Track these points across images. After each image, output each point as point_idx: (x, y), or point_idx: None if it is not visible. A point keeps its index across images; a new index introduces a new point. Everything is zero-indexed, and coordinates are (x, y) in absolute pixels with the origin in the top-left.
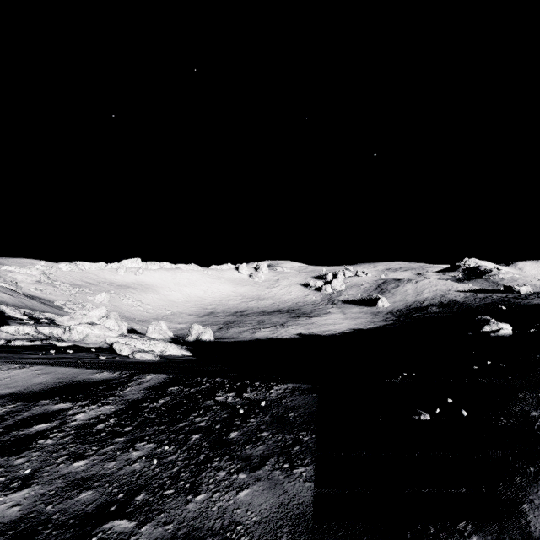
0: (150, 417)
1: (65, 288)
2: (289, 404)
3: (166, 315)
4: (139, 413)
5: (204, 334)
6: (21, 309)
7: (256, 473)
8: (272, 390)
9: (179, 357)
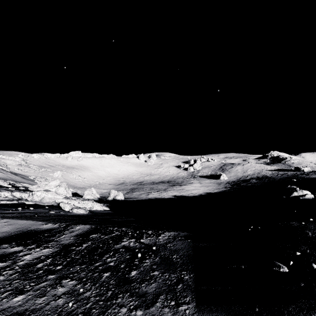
0: (76, 257)
1: (35, 168)
2: (172, 248)
3: (96, 184)
4: (68, 254)
5: (118, 196)
6: (8, 181)
7: (150, 310)
8: (160, 236)
9: (101, 211)
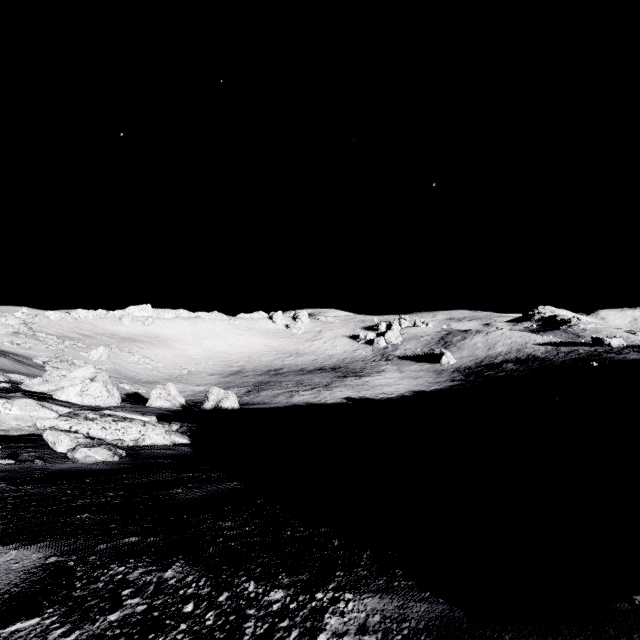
0: None
1: (51, 341)
2: None
3: (182, 374)
4: None
5: (225, 400)
6: None
7: None
8: (320, 636)
9: (163, 449)
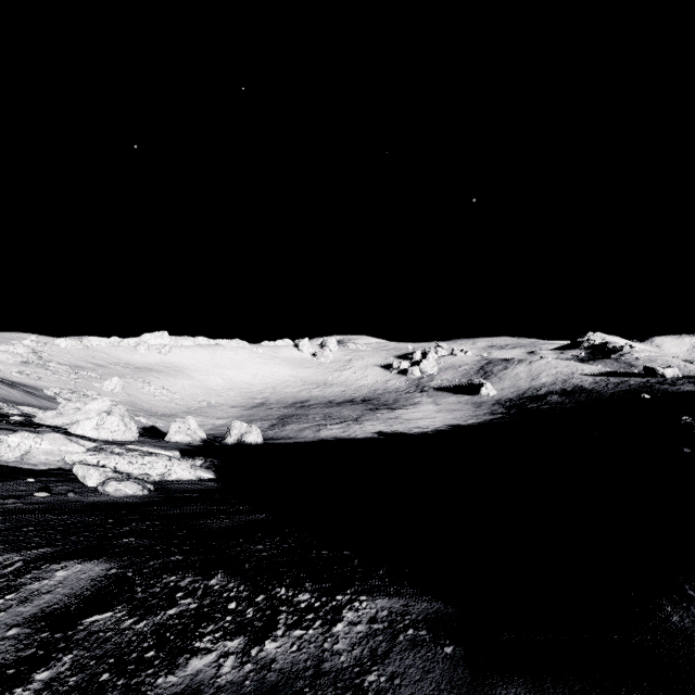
0: None
1: (62, 371)
2: None
3: (201, 407)
4: None
5: (249, 435)
6: None
7: None
8: (339, 624)
9: (190, 484)
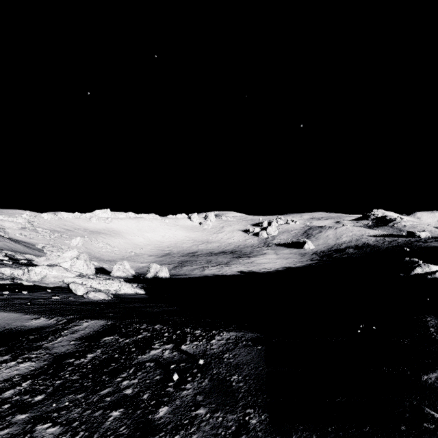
0: (71, 379)
1: (46, 233)
2: (232, 361)
3: (130, 255)
4: (60, 372)
5: (161, 272)
6: (4, 251)
7: None
8: (213, 340)
9: (132, 295)
